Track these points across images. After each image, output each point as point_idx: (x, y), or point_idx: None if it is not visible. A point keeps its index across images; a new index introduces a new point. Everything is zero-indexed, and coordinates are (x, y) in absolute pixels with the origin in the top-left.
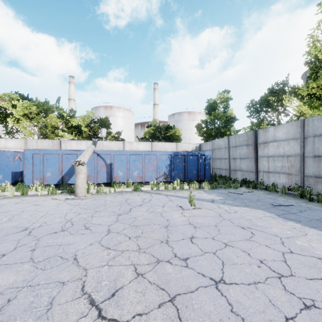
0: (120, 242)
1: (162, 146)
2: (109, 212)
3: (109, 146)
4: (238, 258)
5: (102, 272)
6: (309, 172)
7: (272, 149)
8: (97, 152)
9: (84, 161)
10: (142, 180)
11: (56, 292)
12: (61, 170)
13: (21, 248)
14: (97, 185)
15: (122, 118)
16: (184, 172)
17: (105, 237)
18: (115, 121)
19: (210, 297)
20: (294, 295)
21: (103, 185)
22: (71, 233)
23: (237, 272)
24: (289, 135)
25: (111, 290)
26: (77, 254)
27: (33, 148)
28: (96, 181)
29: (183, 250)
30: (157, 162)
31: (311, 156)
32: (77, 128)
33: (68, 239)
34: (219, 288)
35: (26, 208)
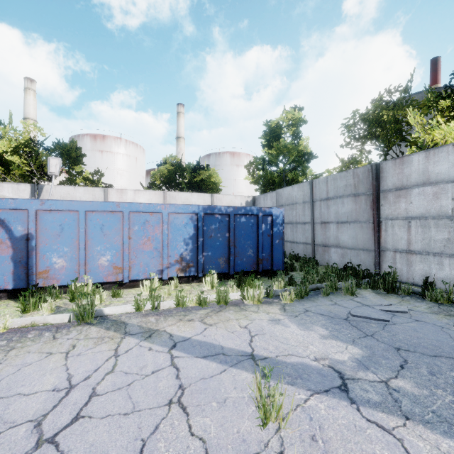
0: None
1: (185, 199)
2: None
3: (73, 196)
4: None
5: None
6: None
7: (421, 201)
8: None
9: None
10: (123, 276)
11: None
12: None
13: None
14: None
15: (124, 157)
16: (229, 254)
17: None
18: (111, 160)
19: None
20: None
21: None
22: None
23: None
24: None
25: None
26: None
27: None
28: None
29: None
30: (162, 230)
31: None
32: None
33: None
34: None
35: None
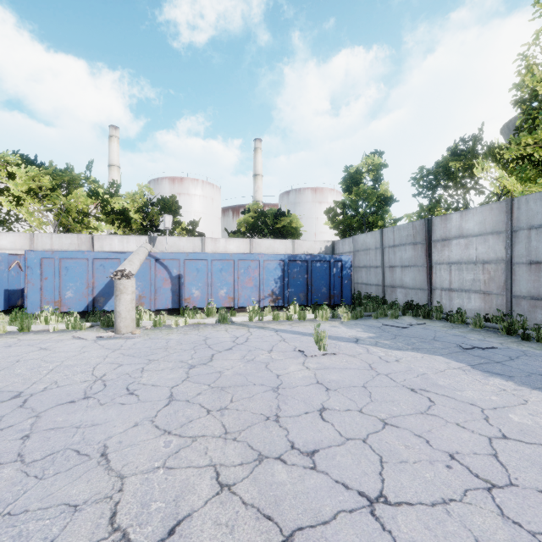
0: (190, 419)
1: (269, 245)
2: (174, 361)
3: (178, 245)
4: (409, 451)
5: (153, 482)
6: (520, 290)
7: (457, 250)
8: (156, 255)
9: (131, 271)
10: (234, 304)
11: (58, 526)
12: (91, 286)
13: (3, 434)
14: (156, 313)
15: (201, 198)
16: (307, 291)
17: (163, 409)
18: (189, 202)
19: (360, 534)
20: (520, 526)
21: (166, 314)
22: (101, 402)
23: (409, 480)
24: (486, 227)
25: (168, 521)
26: (109, 446)
27: (44, 248)
28: (153, 307)
29: (307, 435)
30: (259, 272)
31: (524, 262)
32: (121, 213)
33: (94, 415)
34: (377, 514)
35: (25, 354)
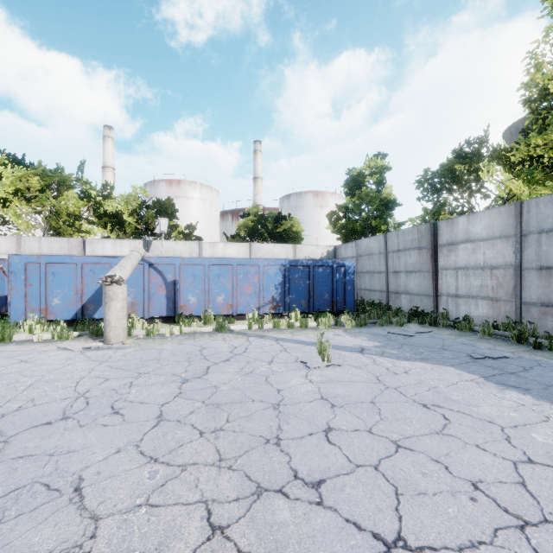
0: (181, 443)
1: (269, 250)
2: (166, 374)
3: (174, 249)
4: (427, 479)
5: (132, 525)
6: (530, 297)
7: (464, 255)
8: (150, 259)
9: (122, 276)
10: (233, 311)
11: None
12: (80, 293)
13: None
14: (150, 321)
15: (199, 201)
16: (309, 297)
17: (150, 432)
18: (186, 206)
19: None
20: None
21: (160, 322)
22: (81, 423)
23: (430, 517)
24: (494, 231)
25: None
26: (84, 478)
27: (32, 252)
28: (147, 314)
29: (312, 462)
30: (259, 278)
31: (534, 267)
32: (115, 216)
33: (72, 439)
34: None
35: (3, 368)
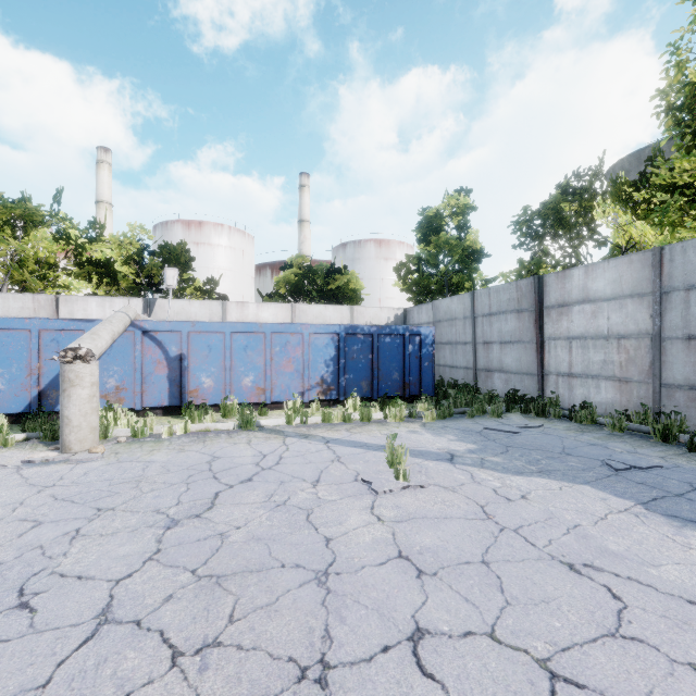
0: (126, 690)
1: (318, 313)
2: (144, 511)
3: (188, 311)
4: None
5: None
6: (674, 377)
7: (581, 320)
8: (143, 324)
9: (91, 349)
10: (265, 397)
11: None
12: (36, 374)
13: None
14: (144, 413)
15: (227, 250)
16: (372, 377)
17: (73, 657)
18: (210, 255)
19: None
20: None
21: (155, 416)
22: None
23: None
24: (623, 287)
25: None
26: None
27: None
28: (139, 404)
29: None
30: (303, 351)
31: (679, 336)
32: (103, 265)
33: None
34: None
35: None
